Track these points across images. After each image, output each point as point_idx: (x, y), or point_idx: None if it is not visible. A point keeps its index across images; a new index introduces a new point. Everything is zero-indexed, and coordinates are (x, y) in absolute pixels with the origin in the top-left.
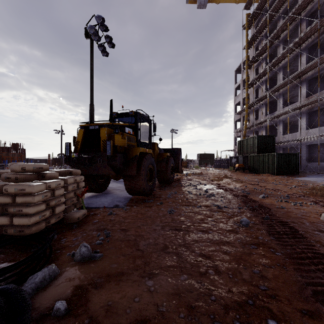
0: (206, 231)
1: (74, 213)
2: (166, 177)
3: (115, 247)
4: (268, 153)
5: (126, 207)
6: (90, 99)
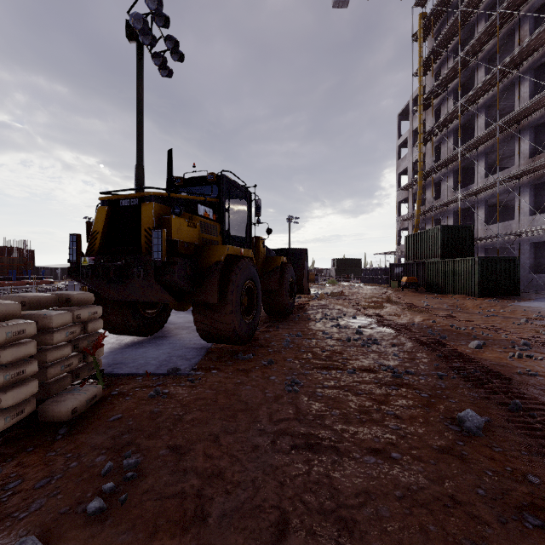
0: (383, 451)
1: (65, 397)
2: (280, 303)
3: (135, 531)
4: (462, 258)
5: (195, 372)
6: (137, 156)
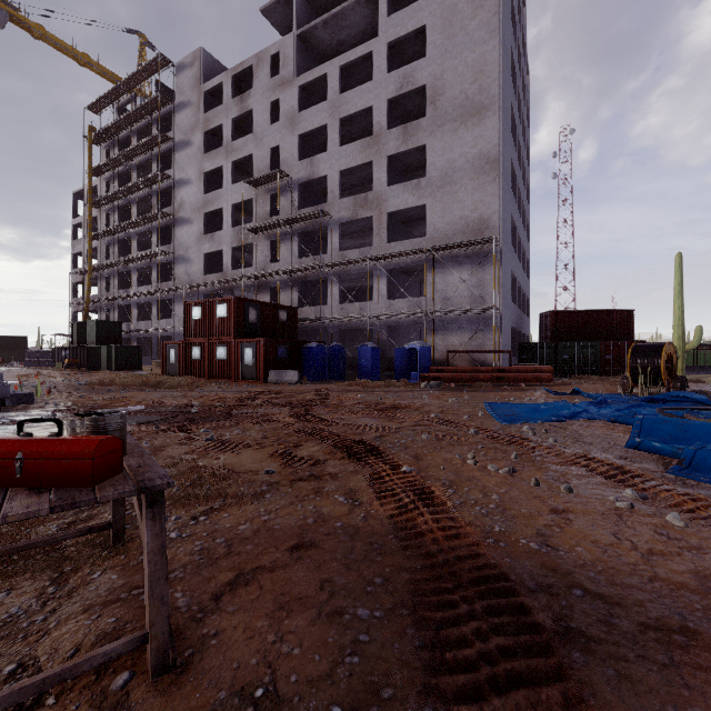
0: None
1: None
2: None
3: None
4: (108, 345)
5: None
6: None
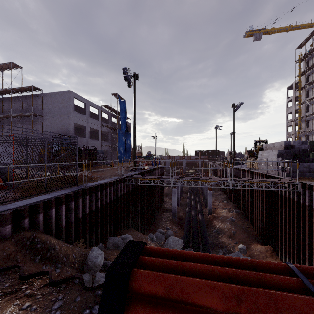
0: None
1: None
2: None
3: None
4: None
5: None
6: (233, 132)
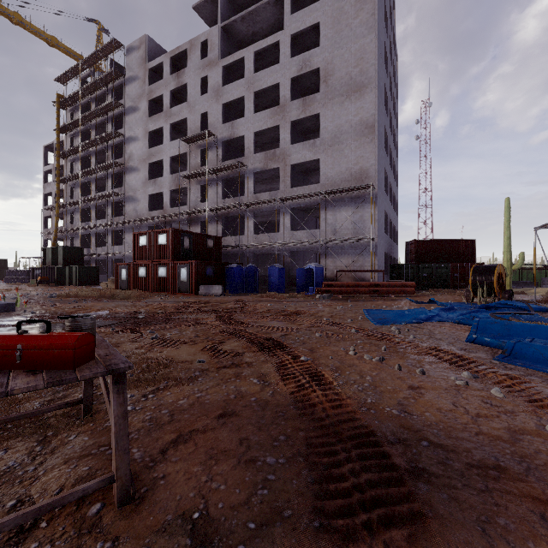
0: None
1: None
2: None
3: None
4: (72, 266)
5: None
6: None
